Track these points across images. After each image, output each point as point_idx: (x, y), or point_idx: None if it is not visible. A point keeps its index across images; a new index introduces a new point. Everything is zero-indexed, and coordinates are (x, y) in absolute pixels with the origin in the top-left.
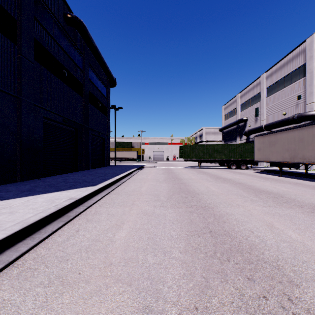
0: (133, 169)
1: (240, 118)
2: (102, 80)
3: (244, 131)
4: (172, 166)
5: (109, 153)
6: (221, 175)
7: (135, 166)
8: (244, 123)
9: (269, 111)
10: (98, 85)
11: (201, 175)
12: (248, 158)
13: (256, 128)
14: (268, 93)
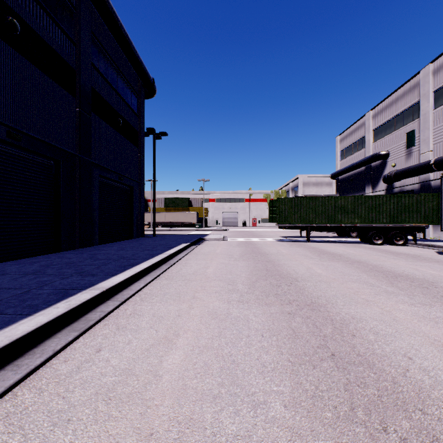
0: (180, 246)
1: (375, 152)
2: (126, 80)
3: (385, 175)
4: (255, 236)
5: (142, 214)
6: (383, 265)
7: (188, 237)
8: (382, 162)
9: (442, 134)
10: (117, 86)
11: (334, 265)
12: (408, 224)
13: (414, 167)
14: (438, 101)
